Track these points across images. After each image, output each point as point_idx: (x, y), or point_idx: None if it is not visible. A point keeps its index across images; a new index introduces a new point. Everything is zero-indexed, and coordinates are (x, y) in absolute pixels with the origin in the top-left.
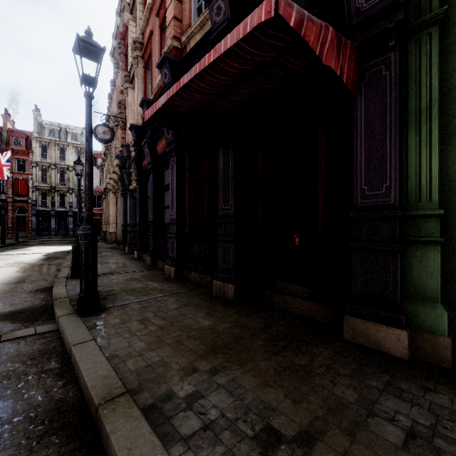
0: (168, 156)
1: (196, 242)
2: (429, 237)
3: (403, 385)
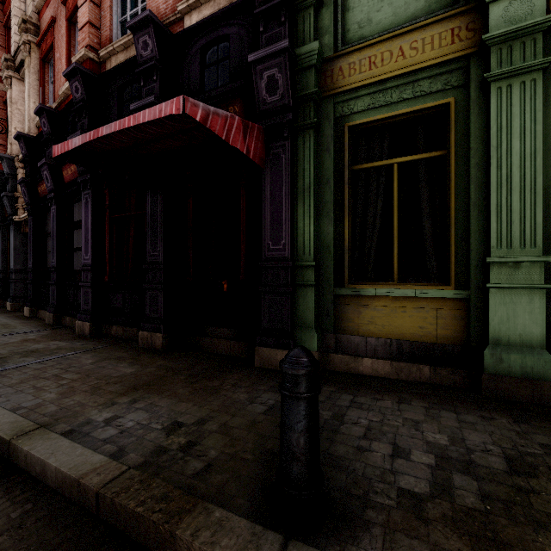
0: (81, 187)
1: (119, 291)
2: (308, 282)
3: None
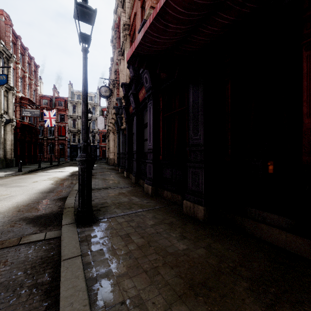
0: (147, 100)
1: (168, 167)
2: None
3: None
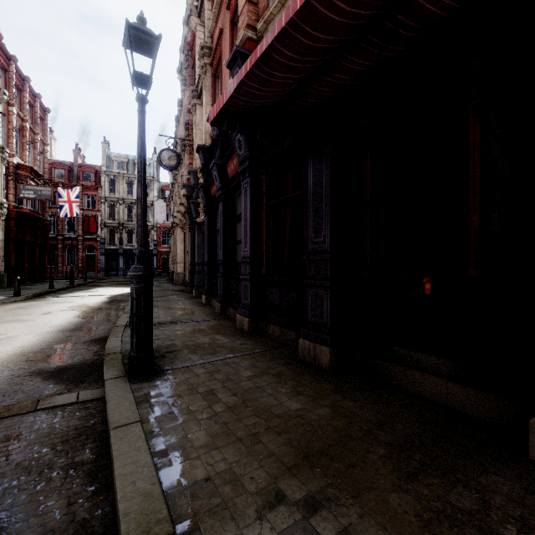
0: (240, 177)
1: (275, 286)
2: None
3: None
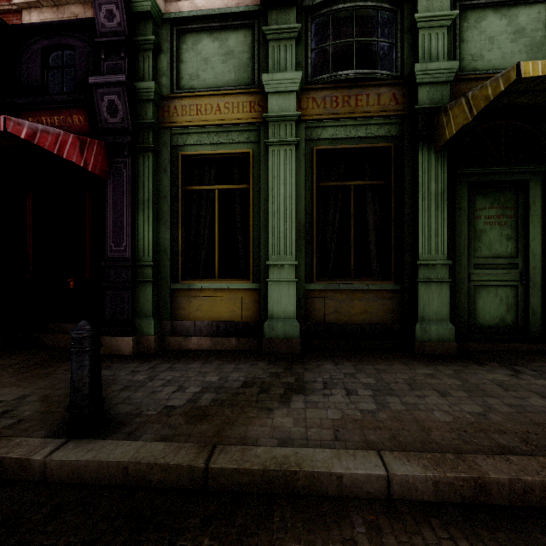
0: None
1: None
2: (147, 278)
3: (116, 364)
